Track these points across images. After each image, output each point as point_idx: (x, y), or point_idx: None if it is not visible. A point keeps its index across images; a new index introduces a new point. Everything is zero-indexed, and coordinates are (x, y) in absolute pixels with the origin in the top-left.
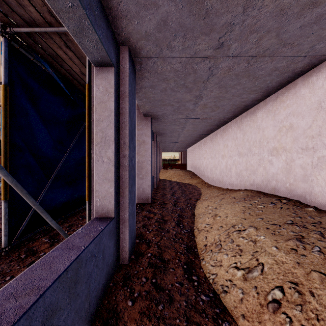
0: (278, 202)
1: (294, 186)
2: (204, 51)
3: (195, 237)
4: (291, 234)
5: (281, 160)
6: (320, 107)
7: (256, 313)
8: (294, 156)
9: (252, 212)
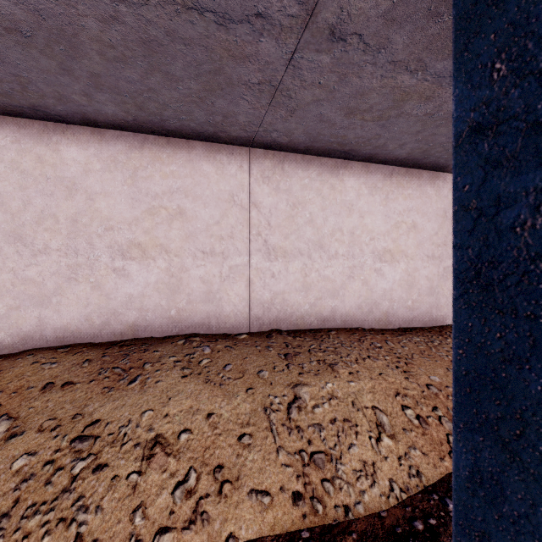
0: (204, 343)
1: (189, 311)
2: (338, 3)
3: (227, 540)
4: (316, 365)
5: (157, 268)
6: (233, 202)
7: (432, 443)
8: (188, 263)
9: (229, 374)
